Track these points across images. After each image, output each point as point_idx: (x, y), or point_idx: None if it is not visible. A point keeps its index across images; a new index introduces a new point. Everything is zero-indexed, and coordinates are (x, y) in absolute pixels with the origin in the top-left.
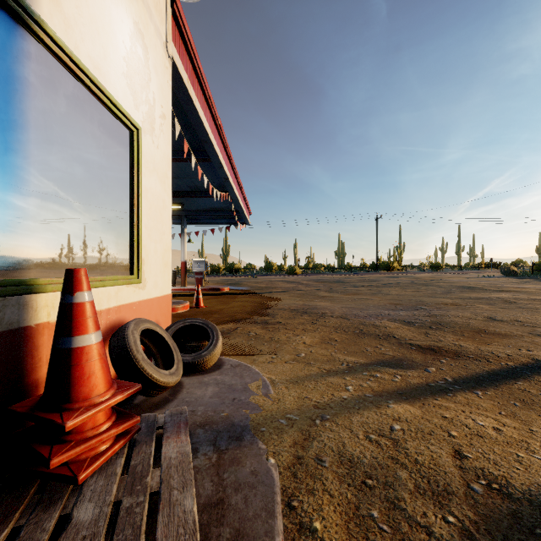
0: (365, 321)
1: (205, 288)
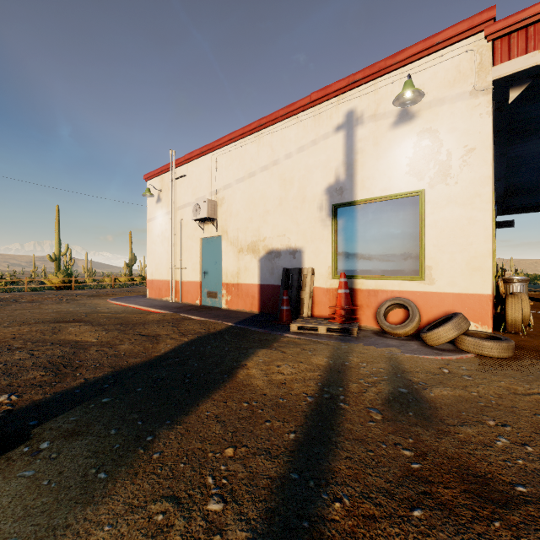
0: None
1: None
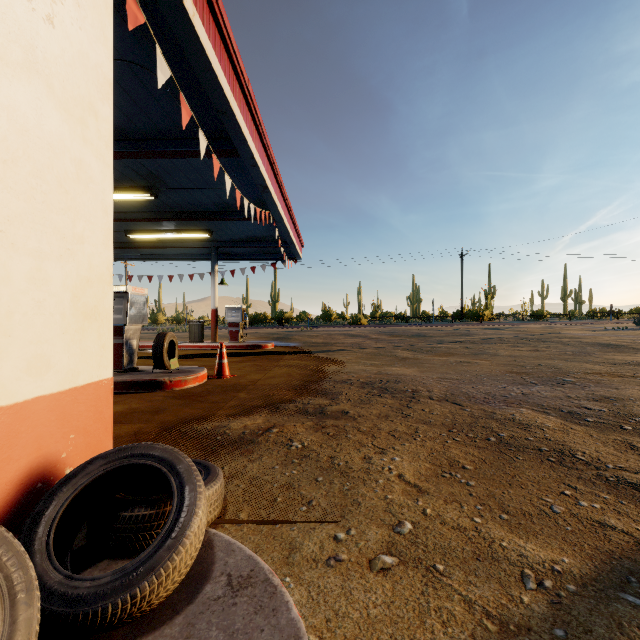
0: (494, 411)
1: (242, 345)
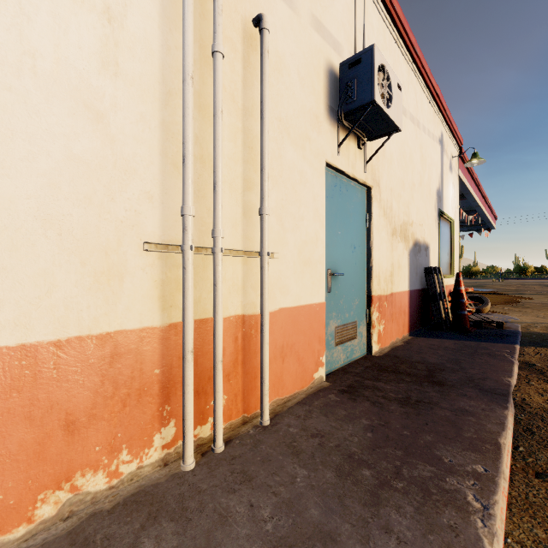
0: None
1: None
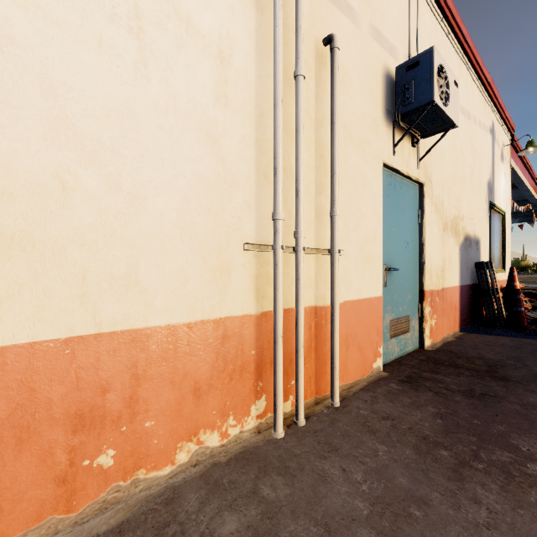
0: None
1: None
